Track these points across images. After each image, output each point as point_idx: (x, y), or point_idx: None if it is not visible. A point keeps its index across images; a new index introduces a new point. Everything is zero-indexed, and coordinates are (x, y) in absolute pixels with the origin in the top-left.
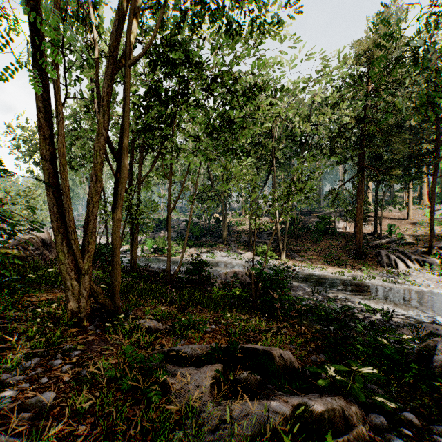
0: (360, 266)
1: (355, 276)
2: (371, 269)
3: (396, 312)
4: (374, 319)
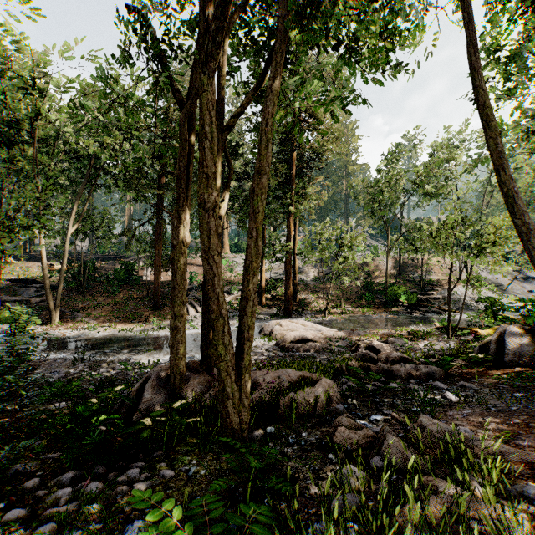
0: (155, 317)
1: (142, 330)
2: (165, 319)
3: (163, 360)
4: (136, 374)
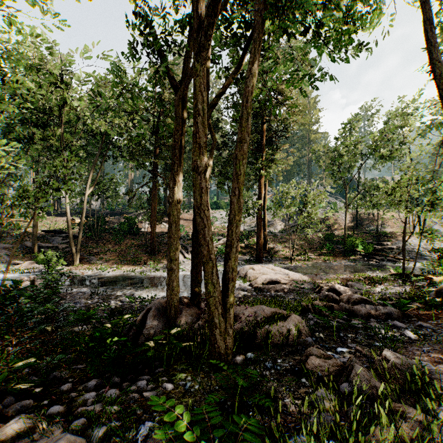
0: (151, 261)
1: (141, 271)
2: (159, 263)
3: (159, 296)
4: (138, 306)
